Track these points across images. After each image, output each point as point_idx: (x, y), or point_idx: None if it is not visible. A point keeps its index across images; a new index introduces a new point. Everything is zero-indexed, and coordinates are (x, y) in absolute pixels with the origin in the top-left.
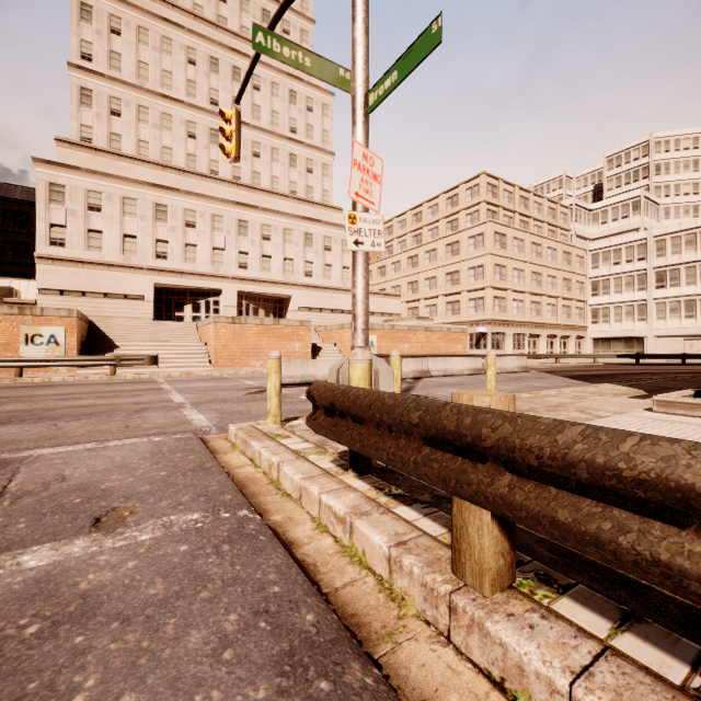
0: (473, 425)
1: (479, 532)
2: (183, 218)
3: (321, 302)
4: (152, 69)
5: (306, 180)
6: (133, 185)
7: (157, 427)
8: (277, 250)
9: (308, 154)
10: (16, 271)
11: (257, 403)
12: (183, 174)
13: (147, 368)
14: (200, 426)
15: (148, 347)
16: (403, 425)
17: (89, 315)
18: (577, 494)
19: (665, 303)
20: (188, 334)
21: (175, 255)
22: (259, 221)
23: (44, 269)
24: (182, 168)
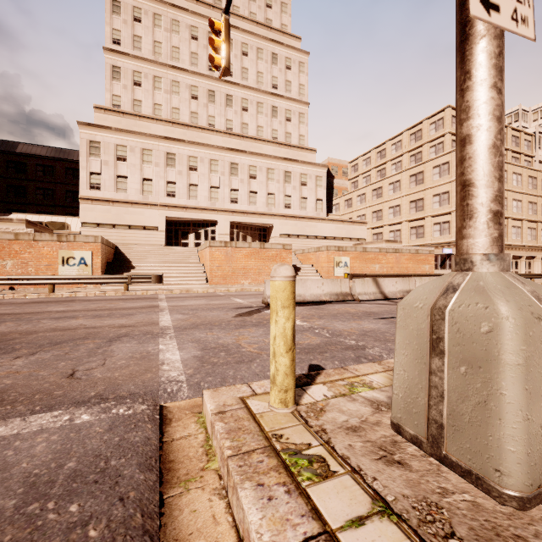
0: None
1: None
2: (187, 163)
3: (298, 230)
4: (164, 46)
5: (285, 127)
6: (149, 139)
7: (107, 379)
8: (262, 186)
9: (287, 106)
10: (74, 212)
11: (248, 331)
12: (187, 128)
13: (155, 285)
14: (167, 380)
15: (157, 268)
16: None
17: (117, 243)
18: None
19: None
20: (190, 257)
21: (181, 194)
22: (247, 163)
23: (85, 208)
24: (186, 123)
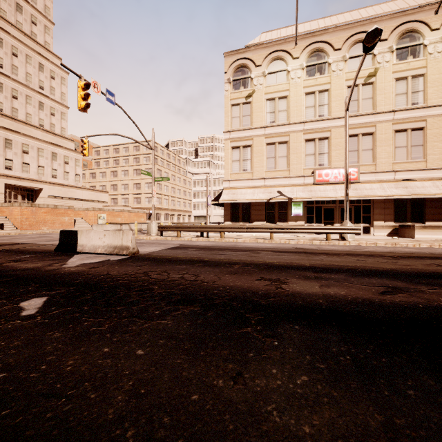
0: (179, 226)
1: (179, 233)
2: None
3: (62, 193)
4: None
5: (50, 119)
6: None
7: None
8: (33, 160)
9: (52, 104)
10: None
11: None
12: None
13: None
14: None
15: None
16: (173, 227)
17: None
18: (184, 228)
19: None
20: None
21: None
22: (20, 141)
23: None
24: None
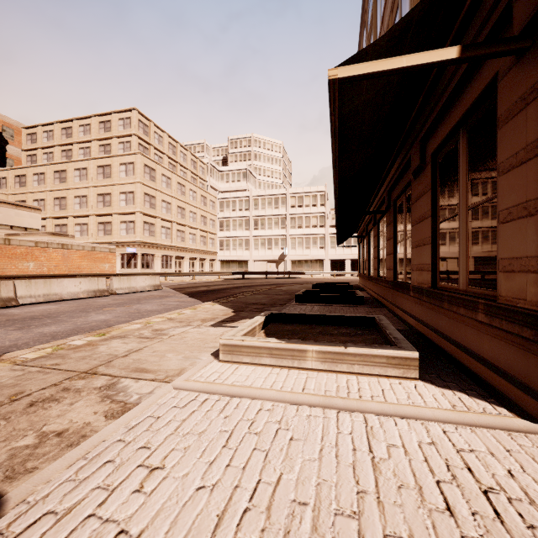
0: None
1: None
2: None
3: None
4: None
5: None
6: None
7: None
8: None
9: None
10: None
11: None
12: None
13: None
14: None
15: None
16: None
17: None
18: None
19: (258, 240)
20: None
21: None
22: None
23: None
24: None
